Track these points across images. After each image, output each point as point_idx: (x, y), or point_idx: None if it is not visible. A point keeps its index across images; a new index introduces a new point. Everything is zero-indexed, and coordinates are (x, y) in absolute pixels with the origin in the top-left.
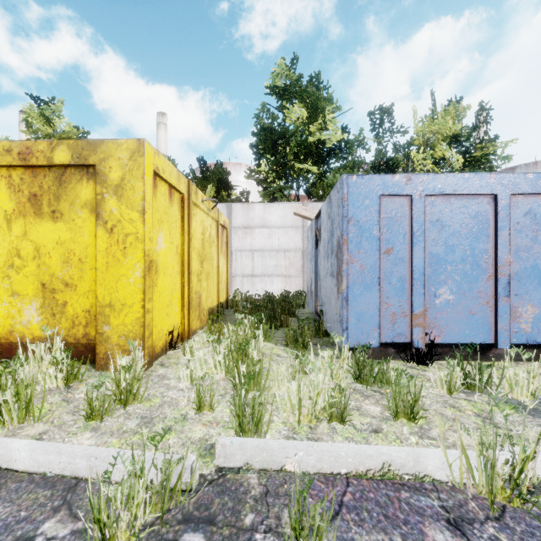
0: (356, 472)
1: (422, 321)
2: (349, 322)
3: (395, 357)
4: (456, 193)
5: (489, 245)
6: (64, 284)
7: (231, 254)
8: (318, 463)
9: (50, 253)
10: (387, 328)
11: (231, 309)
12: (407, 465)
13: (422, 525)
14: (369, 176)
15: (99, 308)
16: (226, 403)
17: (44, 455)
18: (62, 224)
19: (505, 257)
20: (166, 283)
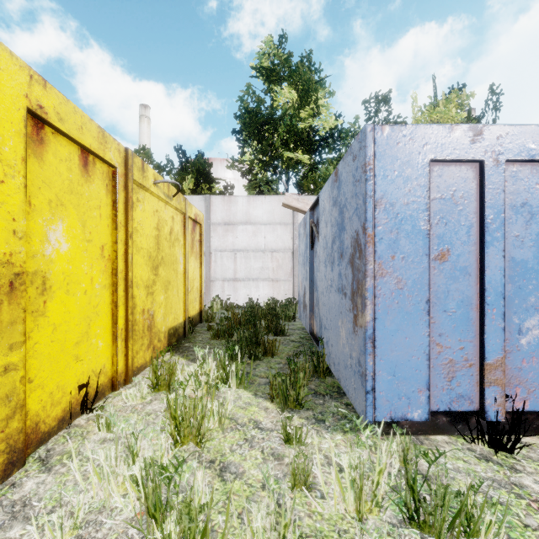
0: None
1: (500, 376)
2: (377, 378)
3: (448, 431)
4: None
5: None
6: None
7: (209, 255)
8: None
9: None
10: (440, 386)
11: (205, 323)
12: None
13: None
14: (412, 126)
15: None
16: None
17: None
18: None
19: None
20: (72, 307)
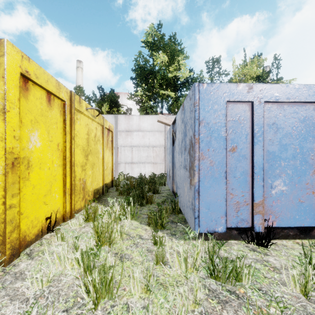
0: None
1: (261, 209)
2: (200, 211)
3: (237, 238)
4: (289, 101)
5: (314, 144)
6: None
7: (117, 149)
8: None
9: None
10: (232, 215)
11: (115, 187)
12: None
13: None
14: (218, 84)
15: None
16: None
17: None
18: None
19: None
20: (42, 176)
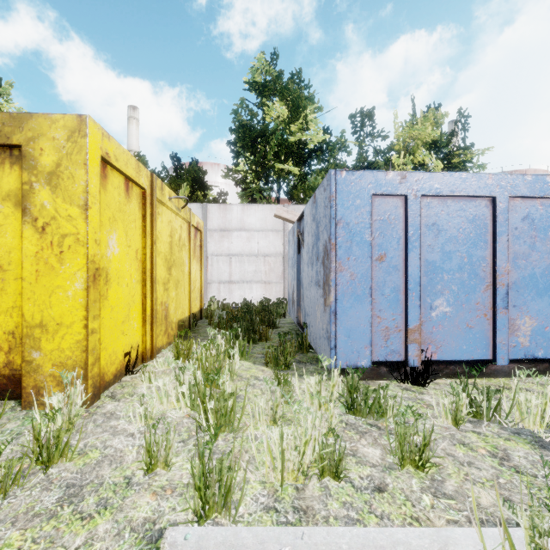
0: None
1: (417, 337)
2: (338, 339)
3: (387, 377)
4: (454, 195)
5: (486, 252)
6: None
7: (206, 259)
8: None
9: None
10: (380, 345)
11: (205, 320)
12: None
13: None
14: (360, 172)
15: (26, 330)
16: (187, 454)
17: None
18: None
19: (504, 265)
20: (120, 295)
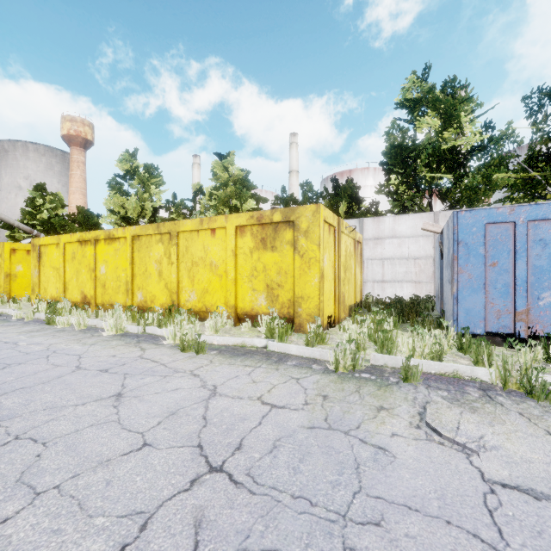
0: (439, 373)
1: (524, 317)
2: (459, 315)
3: (501, 345)
4: None
5: None
6: (277, 285)
7: (362, 263)
8: (420, 367)
9: (270, 268)
10: (492, 321)
11: (364, 309)
12: (466, 372)
13: (465, 387)
14: (476, 210)
15: (296, 299)
16: (371, 350)
17: (302, 349)
18: (277, 253)
19: None
20: (327, 286)
